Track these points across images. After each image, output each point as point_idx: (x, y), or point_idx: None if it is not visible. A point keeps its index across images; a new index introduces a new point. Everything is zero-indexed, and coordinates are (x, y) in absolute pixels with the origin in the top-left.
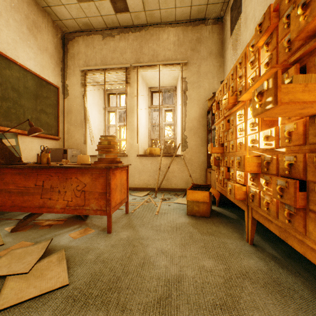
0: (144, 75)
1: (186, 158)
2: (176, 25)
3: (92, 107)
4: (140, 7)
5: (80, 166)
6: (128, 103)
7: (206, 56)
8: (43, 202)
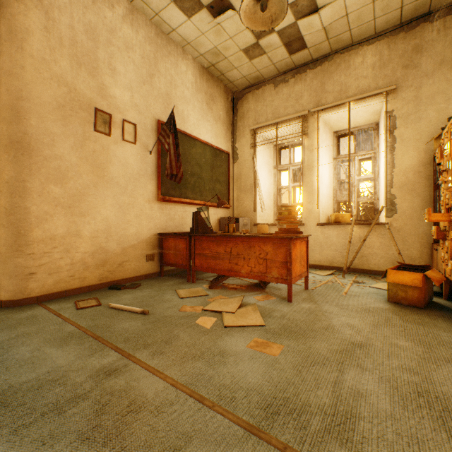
0: (327, 119)
1: (394, 227)
2: (375, 39)
3: (261, 169)
4: (322, 37)
5: (263, 236)
6: (305, 159)
7: (431, 70)
8: (230, 266)
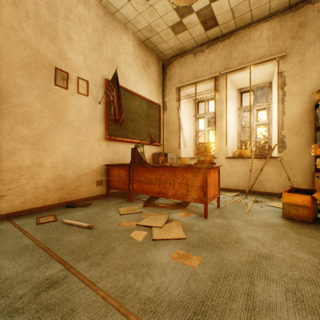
0: (233, 79)
1: (284, 160)
2: (270, 18)
3: (184, 117)
4: (230, 17)
5: (185, 166)
6: (217, 109)
7: (313, 40)
8: (160, 189)
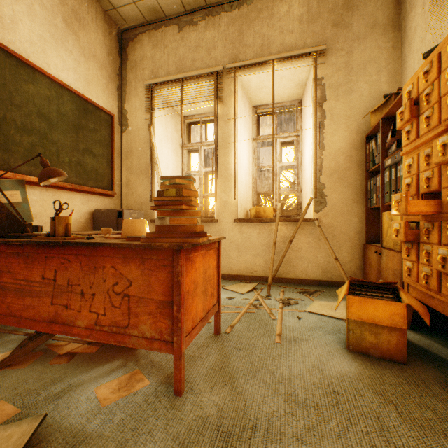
0: (246, 83)
1: (324, 224)
2: None
3: (162, 144)
4: None
5: (119, 243)
6: (219, 132)
7: (363, 33)
8: (55, 311)
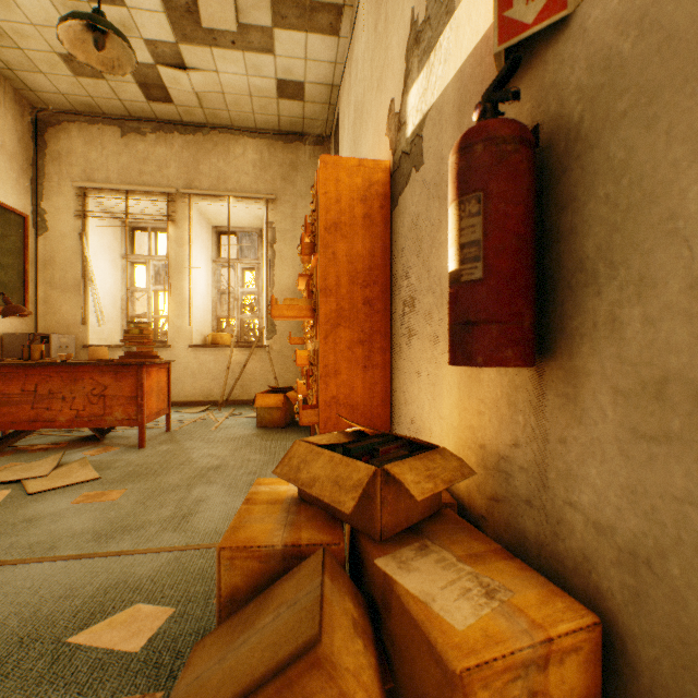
0: (203, 208)
1: (275, 350)
2: (257, 135)
3: (98, 256)
4: (195, 102)
5: (99, 363)
6: (173, 255)
7: (305, 192)
8: (36, 414)
